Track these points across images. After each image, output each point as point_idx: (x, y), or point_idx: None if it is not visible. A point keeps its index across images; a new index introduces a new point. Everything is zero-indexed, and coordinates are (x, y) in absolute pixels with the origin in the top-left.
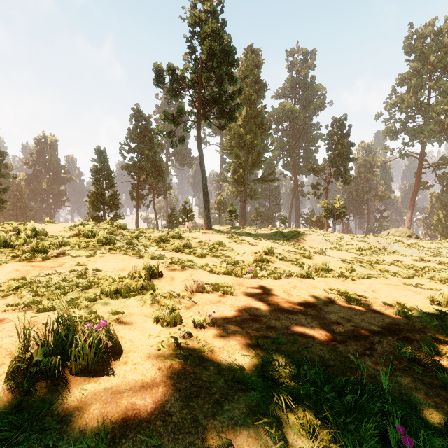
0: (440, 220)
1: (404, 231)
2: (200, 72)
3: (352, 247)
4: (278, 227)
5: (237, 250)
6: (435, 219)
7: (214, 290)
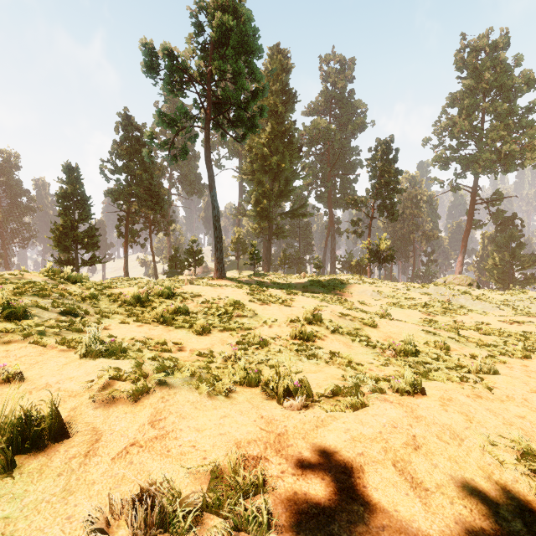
0: (496, 264)
1: (464, 278)
2: (210, 60)
3: (415, 302)
4: (313, 274)
5: (263, 316)
6: (489, 263)
7: (205, 509)
